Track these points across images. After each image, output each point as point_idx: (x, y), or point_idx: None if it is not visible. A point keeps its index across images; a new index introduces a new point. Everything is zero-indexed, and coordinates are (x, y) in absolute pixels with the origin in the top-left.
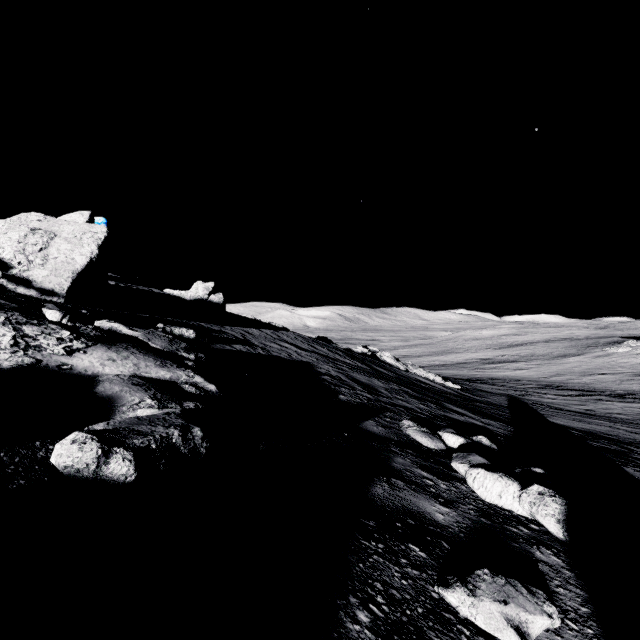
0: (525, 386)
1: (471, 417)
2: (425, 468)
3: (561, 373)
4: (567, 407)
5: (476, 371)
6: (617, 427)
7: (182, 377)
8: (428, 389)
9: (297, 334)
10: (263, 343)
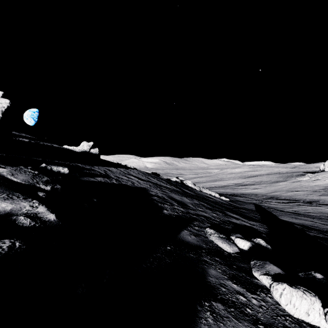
0: (260, 198)
1: (243, 220)
2: (233, 278)
3: (277, 190)
4: (285, 209)
5: (234, 190)
6: (315, 221)
7: (25, 208)
8: (213, 202)
9: (139, 171)
10: (117, 176)
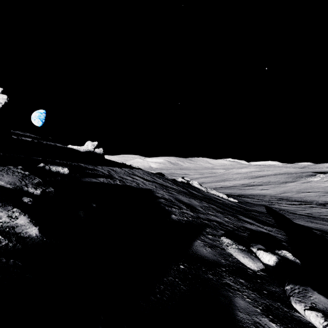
0: (269, 199)
1: (258, 225)
2: (269, 312)
3: (286, 191)
4: (297, 212)
5: (241, 190)
6: None
7: (0, 219)
8: (222, 204)
9: (144, 171)
10: (121, 177)
